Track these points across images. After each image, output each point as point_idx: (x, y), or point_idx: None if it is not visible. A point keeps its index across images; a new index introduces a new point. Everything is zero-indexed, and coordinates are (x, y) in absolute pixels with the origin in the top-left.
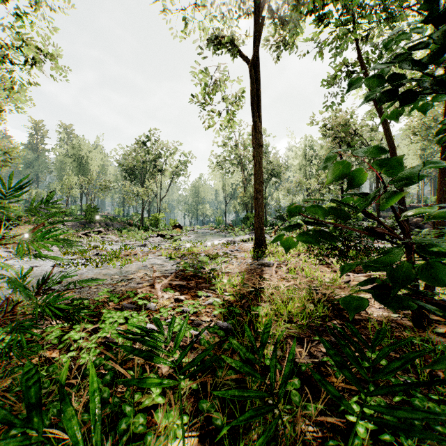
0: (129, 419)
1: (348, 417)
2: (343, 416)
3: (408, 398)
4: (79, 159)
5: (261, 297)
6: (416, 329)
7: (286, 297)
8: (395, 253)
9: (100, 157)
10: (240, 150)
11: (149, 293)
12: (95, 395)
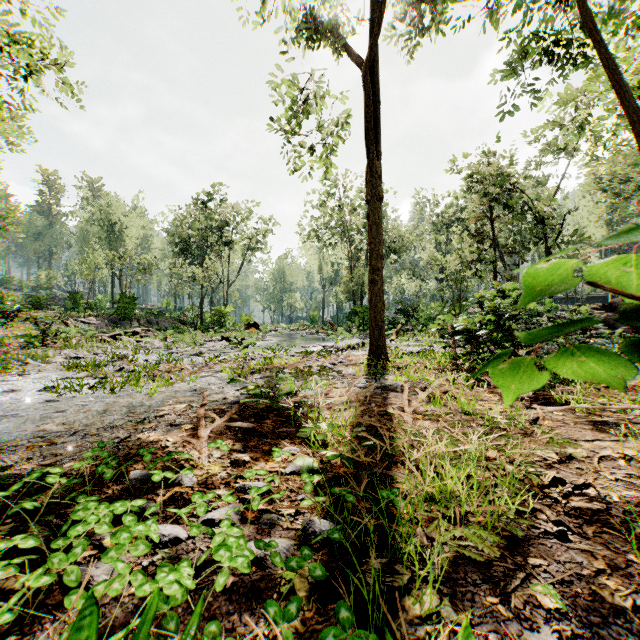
0: None
1: None
2: None
3: None
4: (110, 226)
5: (390, 455)
6: None
7: (434, 455)
8: None
9: (140, 224)
10: (345, 213)
11: (187, 445)
12: None
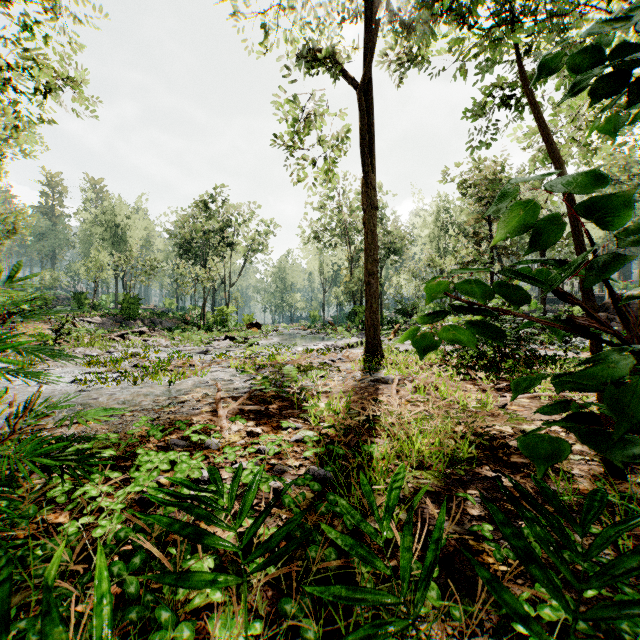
0: (167, 633)
1: (516, 627)
2: (507, 622)
3: (606, 590)
4: (113, 228)
5: (376, 430)
6: (609, 479)
7: (412, 430)
8: (602, 366)
9: (143, 226)
10: (345, 215)
11: (210, 422)
12: (102, 603)
